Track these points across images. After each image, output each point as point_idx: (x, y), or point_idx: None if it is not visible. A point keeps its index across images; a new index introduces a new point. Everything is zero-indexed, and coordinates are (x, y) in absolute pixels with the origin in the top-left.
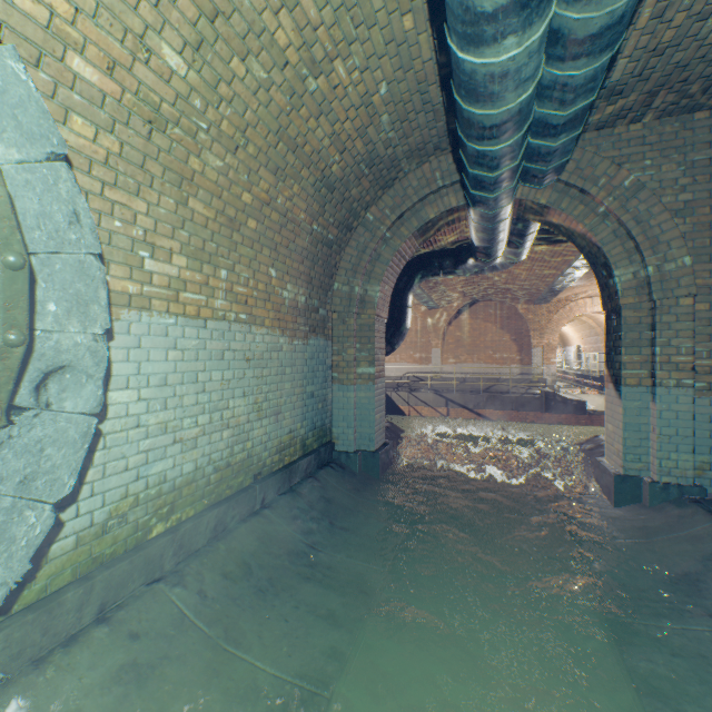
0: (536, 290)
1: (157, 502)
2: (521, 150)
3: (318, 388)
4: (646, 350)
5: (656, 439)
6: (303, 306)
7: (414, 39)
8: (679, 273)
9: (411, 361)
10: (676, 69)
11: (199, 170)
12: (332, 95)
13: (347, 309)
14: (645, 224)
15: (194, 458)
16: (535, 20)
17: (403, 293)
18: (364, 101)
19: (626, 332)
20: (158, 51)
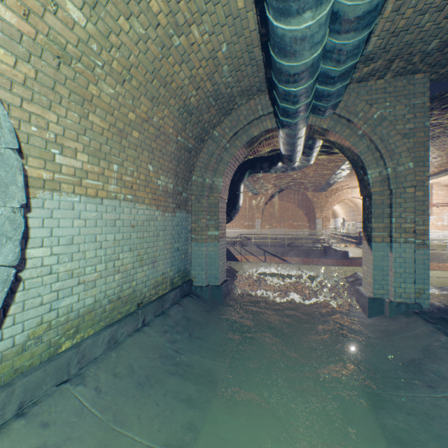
0: (319, 183)
1: (65, 326)
2: (312, 92)
3: (182, 245)
4: (387, 220)
5: (393, 275)
6: (171, 191)
7: (244, 15)
8: (406, 172)
9: (242, 227)
10: (406, 46)
11: (97, 95)
12: (190, 49)
13: (201, 193)
14: (386, 142)
15: (93, 294)
16: (324, 1)
17: (237, 183)
18: (211, 55)
19: (375, 208)
20: (63, 6)
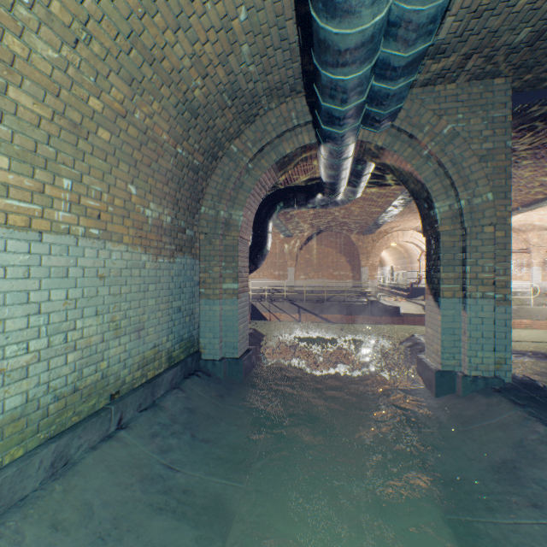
0: (365, 224)
1: None
2: (367, 87)
3: (186, 303)
4: (459, 269)
5: (467, 341)
6: (168, 226)
7: None
8: (484, 206)
9: (271, 277)
10: (489, 34)
11: (22, 55)
12: (189, 7)
13: (213, 231)
14: (459, 165)
15: (23, 390)
16: None
17: (264, 220)
18: (224, 24)
19: (444, 253)
20: None
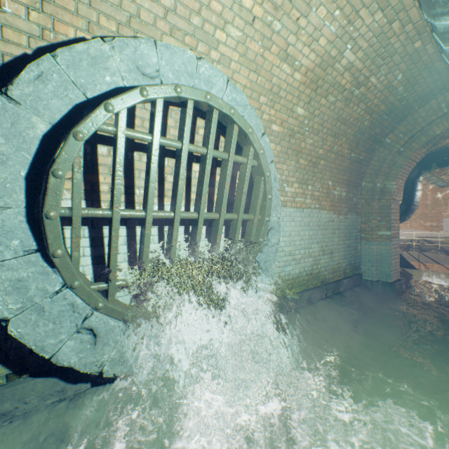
0: None
1: (287, 282)
2: None
3: (352, 242)
4: None
5: None
6: (344, 198)
7: (421, 49)
8: None
9: (420, 228)
10: None
11: (303, 147)
12: (366, 92)
13: (371, 197)
14: None
15: (298, 268)
16: None
17: (413, 181)
18: (386, 87)
19: None
20: (295, 111)
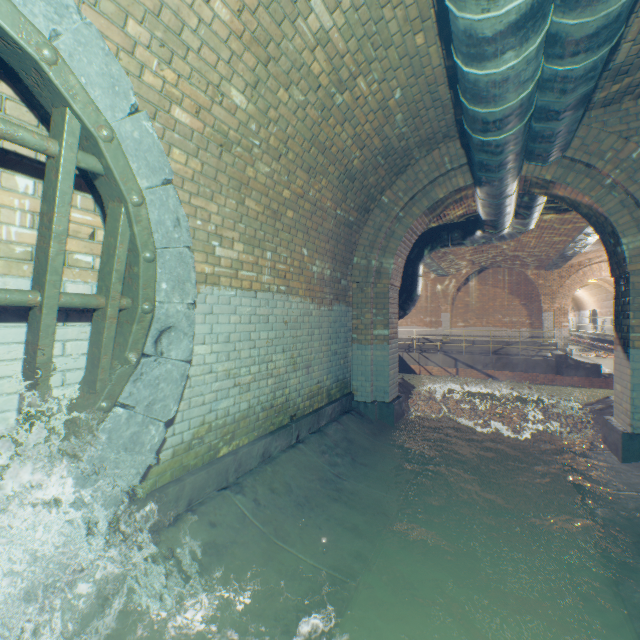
0: (546, 257)
1: (223, 430)
2: (523, 136)
3: (340, 347)
4: None
5: None
6: (328, 278)
7: (424, 51)
8: None
9: (421, 324)
10: None
11: (253, 177)
12: (354, 105)
13: (365, 280)
14: None
15: (247, 399)
16: (531, 36)
17: (414, 263)
18: (381, 106)
19: (635, 296)
20: (228, 94)
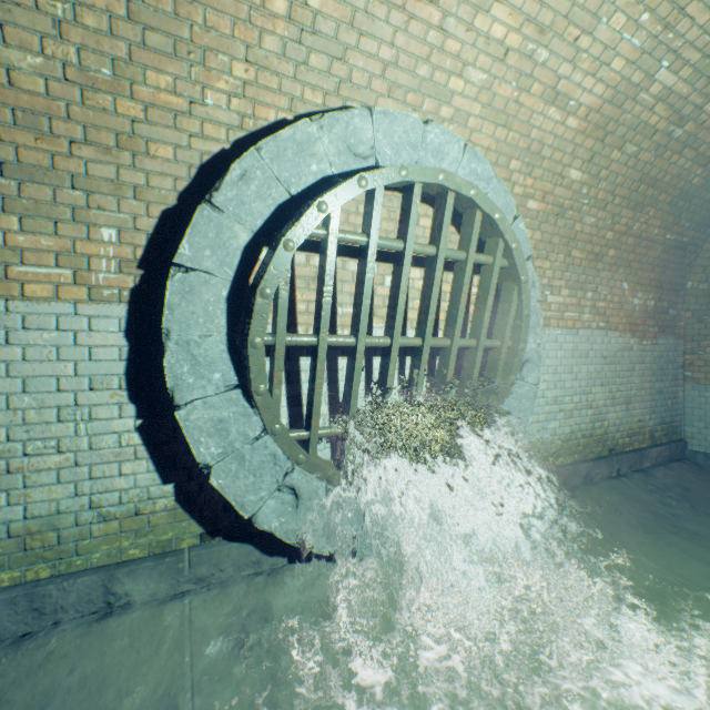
0: None
1: (550, 446)
2: None
3: (666, 386)
4: None
5: None
6: (650, 309)
7: None
8: None
9: None
10: None
11: (578, 230)
12: (697, 130)
13: (704, 307)
14: None
15: (569, 424)
16: None
17: None
18: None
19: None
20: (566, 175)
